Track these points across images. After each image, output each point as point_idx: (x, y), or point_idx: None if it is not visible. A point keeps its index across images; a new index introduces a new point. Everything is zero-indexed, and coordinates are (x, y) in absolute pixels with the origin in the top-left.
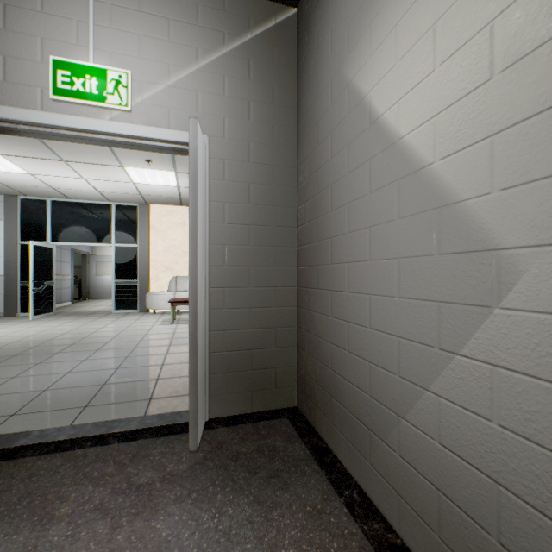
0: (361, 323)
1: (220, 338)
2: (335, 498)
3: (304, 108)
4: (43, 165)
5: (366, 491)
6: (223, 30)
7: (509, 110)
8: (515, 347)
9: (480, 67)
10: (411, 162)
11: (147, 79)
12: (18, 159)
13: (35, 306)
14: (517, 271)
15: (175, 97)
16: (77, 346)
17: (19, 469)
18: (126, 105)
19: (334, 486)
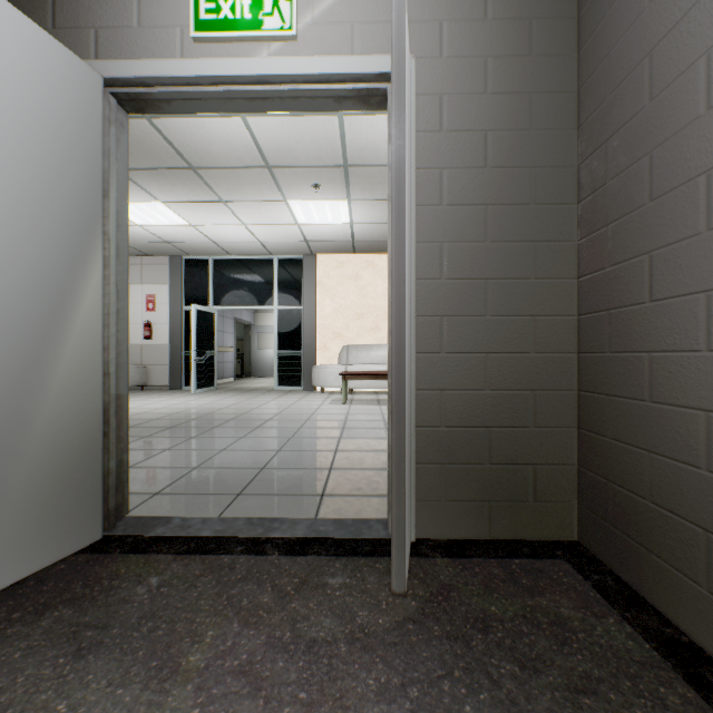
0: None
1: (434, 403)
2: None
3: None
4: (203, 211)
5: None
6: None
7: None
8: None
9: None
10: None
11: None
12: (179, 207)
13: (197, 379)
14: None
15: (361, 4)
16: (235, 421)
17: (148, 570)
18: (289, 28)
19: None
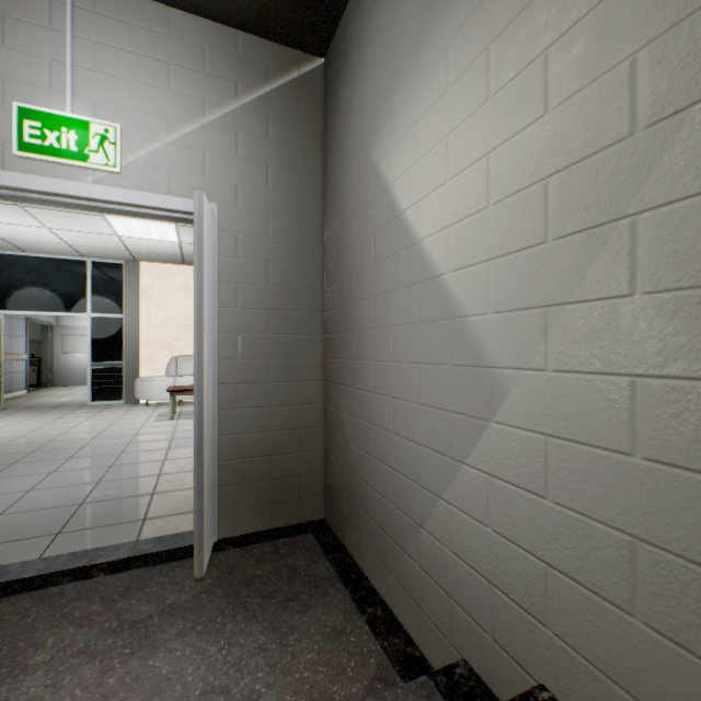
0: (386, 427)
1: (232, 443)
2: (358, 616)
3: (331, 176)
4: None
5: (390, 606)
6: (236, 80)
7: (500, 241)
8: (503, 458)
9: (480, 193)
10: (429, 268)
11: (140, 135)
12: None
13: None
14: (505, 389)
15: (176, 157)
16: (40, 453)
17: None
18: (114, 166)
19: (357, 605)
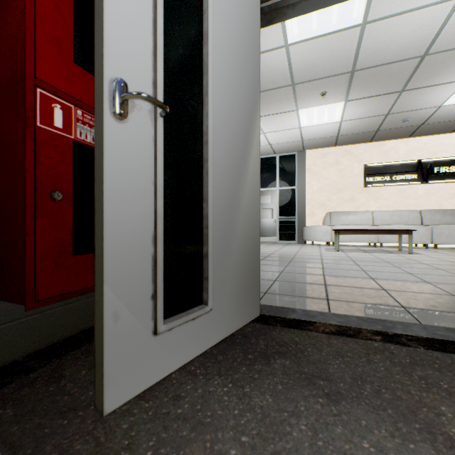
0: None
1: None
2: None
3: None
4: None
5: None
6: None
7: None
8: None
9: None
10: None
11: None
12: None
13: None
14: None
15: None
16: (271, 257)
17: (316, 342)
18: None
19: None
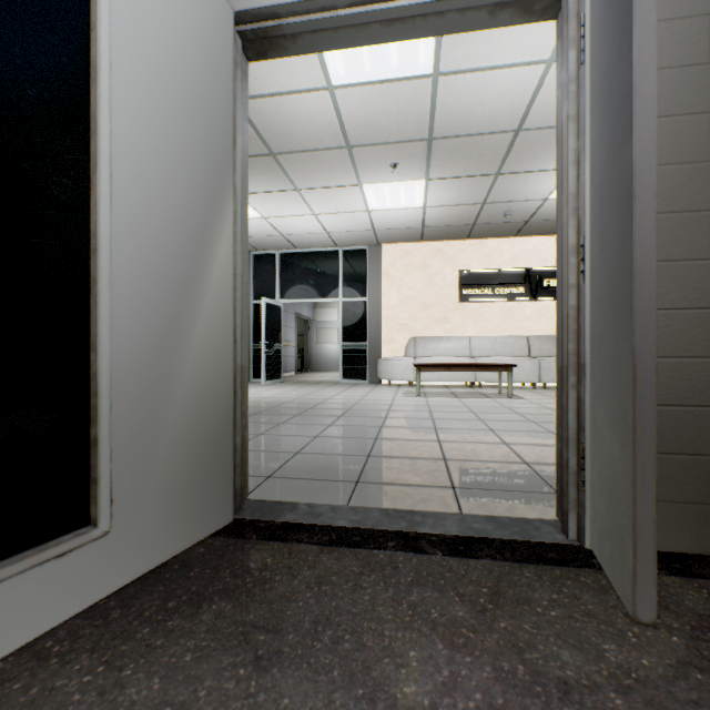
0: None
1: None
2: None
3: None
4: (276, 201)
5: None
6: None
7: None
8: None
9: None
10: None
11: None
12: (254, 198)
13: (266, 370)
14: None
15: None
16: (315, 410)
17: (297, 562)
18: None
19: None
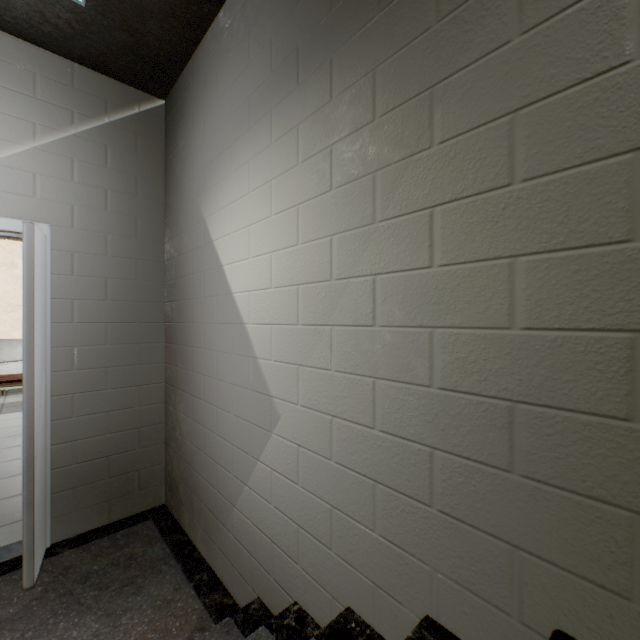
0: (212, 429)
1: (68, 450)
2: (187, 584)
3: (171, 207)
4: None
5: (215, 570)
6: (72, 108)
7: (277, 314)
8: (279, 458)
9: (267, 277)
10: (239, 315)
11: None
12: None
13: None
14: (279, 412)
15: (1, 177)
16: None
17: None
18: None
19: (187, 575)
